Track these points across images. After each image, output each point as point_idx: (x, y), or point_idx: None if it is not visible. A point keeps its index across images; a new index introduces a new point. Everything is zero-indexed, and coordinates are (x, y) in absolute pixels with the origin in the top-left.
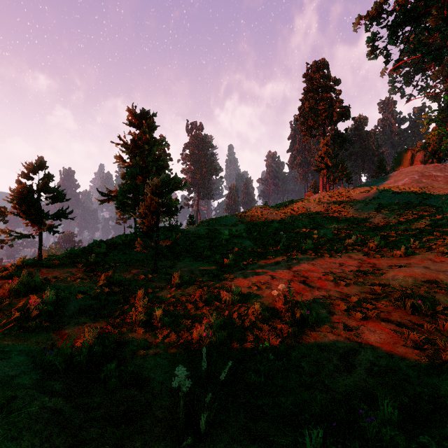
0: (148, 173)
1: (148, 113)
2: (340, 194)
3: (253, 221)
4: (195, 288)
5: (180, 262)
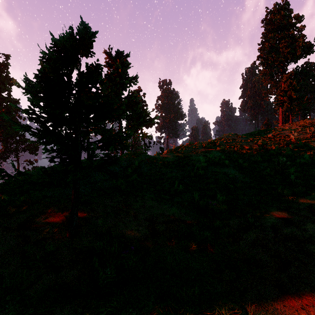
0: (119, 104)
1: (122, 53)
2: (314, 123)
3: (226, 148)
4: (150, 313)
5: (137, 200)
